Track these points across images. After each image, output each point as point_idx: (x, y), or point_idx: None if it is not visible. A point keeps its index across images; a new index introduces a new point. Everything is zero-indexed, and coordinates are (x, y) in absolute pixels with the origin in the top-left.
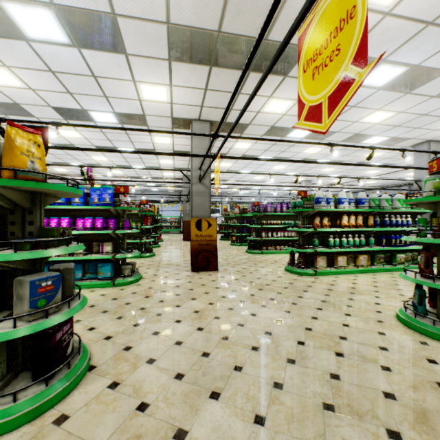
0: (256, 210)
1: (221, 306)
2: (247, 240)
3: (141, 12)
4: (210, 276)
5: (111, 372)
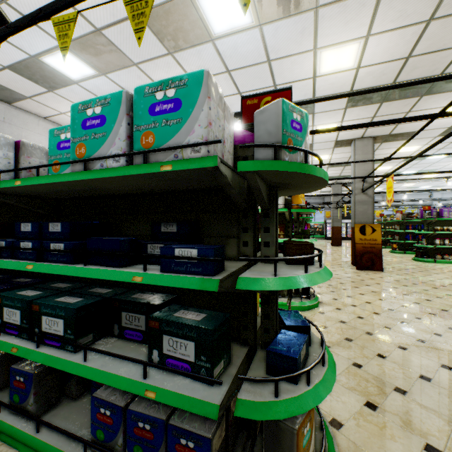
0: (427, 215)
1: (394, 292)
2: (413, 249)
3: (333, 92)
4: (376, 274)
5: (332, 305)
